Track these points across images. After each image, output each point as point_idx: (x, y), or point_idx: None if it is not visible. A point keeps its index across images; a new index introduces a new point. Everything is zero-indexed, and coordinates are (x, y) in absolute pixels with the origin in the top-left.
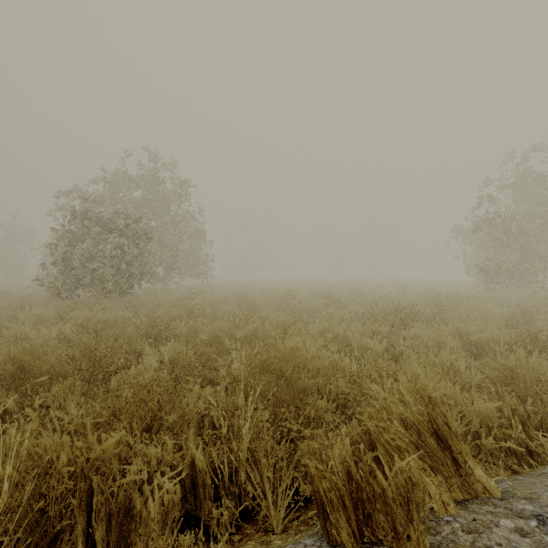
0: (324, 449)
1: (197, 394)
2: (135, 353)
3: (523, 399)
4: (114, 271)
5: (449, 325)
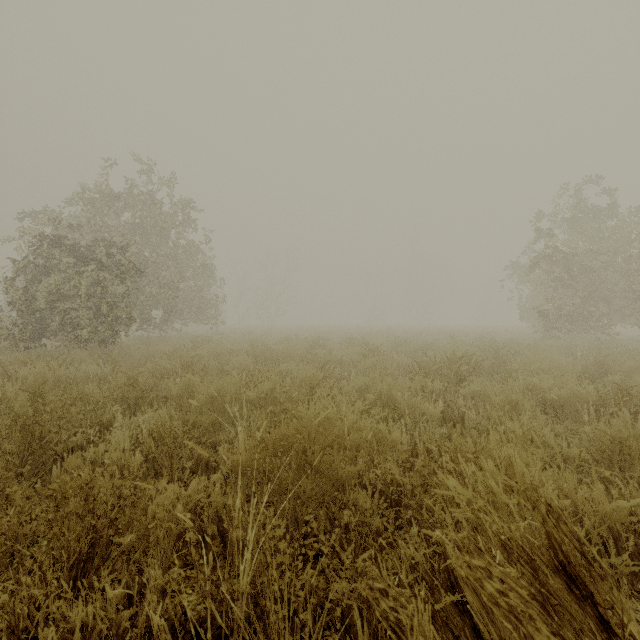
0: (376, 597)
1: (174, 494)
2: (102, 424)
3: (638, 482)
4: (92, 314)
5: (517, 380)
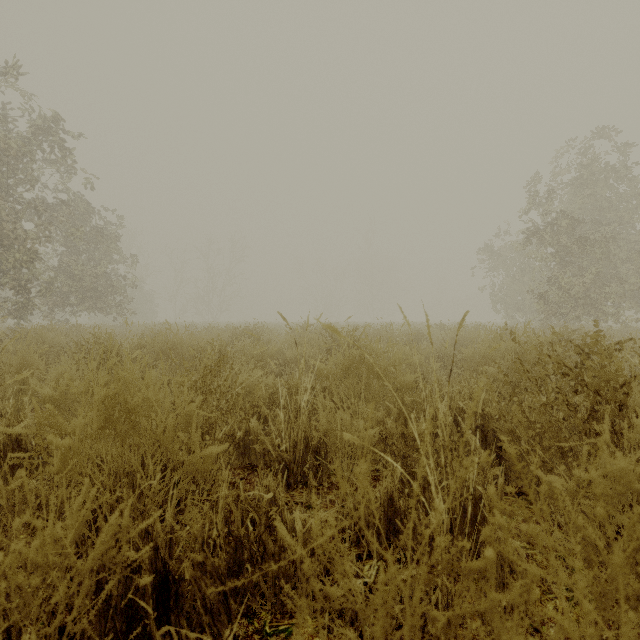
0: None
1: None
2: None
3: None
4: None
5: None
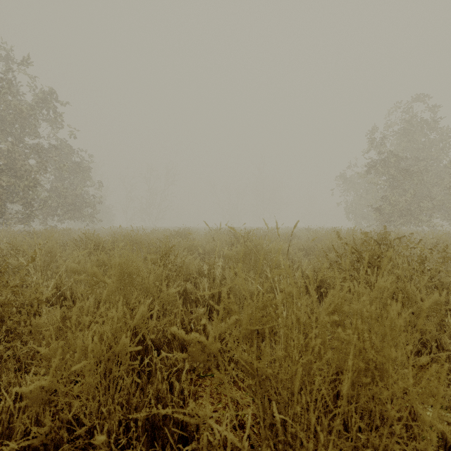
0: None
1: None
2: None
3: None
4: None
5: None
